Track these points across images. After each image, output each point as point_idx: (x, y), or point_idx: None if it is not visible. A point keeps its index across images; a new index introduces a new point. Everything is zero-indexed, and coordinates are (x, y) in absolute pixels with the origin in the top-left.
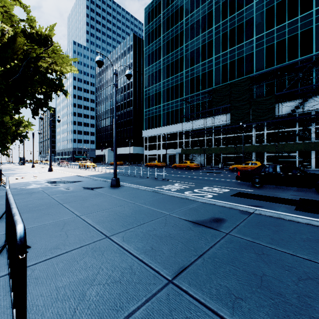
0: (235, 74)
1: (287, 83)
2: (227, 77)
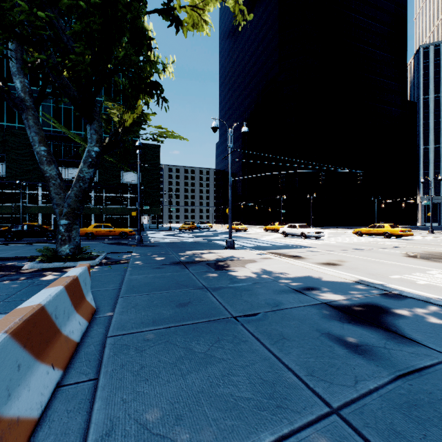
0: (16, 118)
1: (73, 151)
2: (3, 116)
